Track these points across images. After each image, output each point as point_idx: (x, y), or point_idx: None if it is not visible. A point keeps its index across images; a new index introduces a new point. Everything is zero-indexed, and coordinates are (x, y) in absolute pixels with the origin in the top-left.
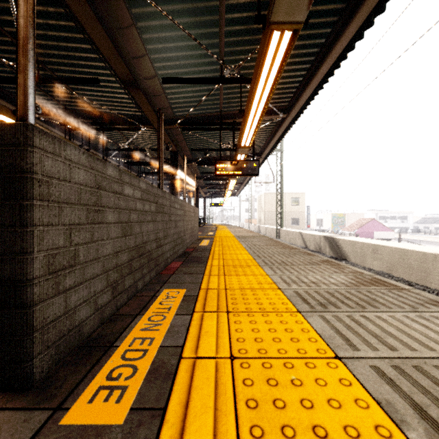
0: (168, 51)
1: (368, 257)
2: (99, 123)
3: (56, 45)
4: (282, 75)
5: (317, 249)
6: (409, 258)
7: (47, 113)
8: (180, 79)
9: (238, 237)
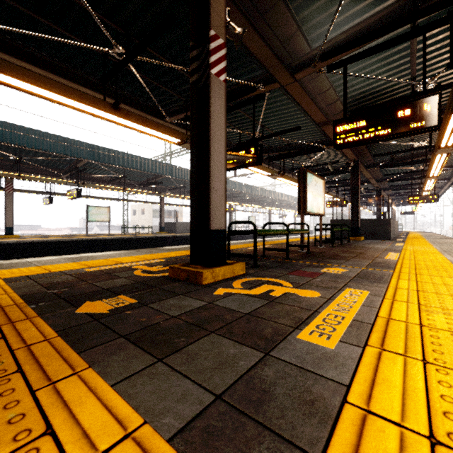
0: None
1: None
2: (344, 185)
3: None
4: (449, 158)
5: None
6: None
7: None
8: (392, 174)
9: (423, 236)
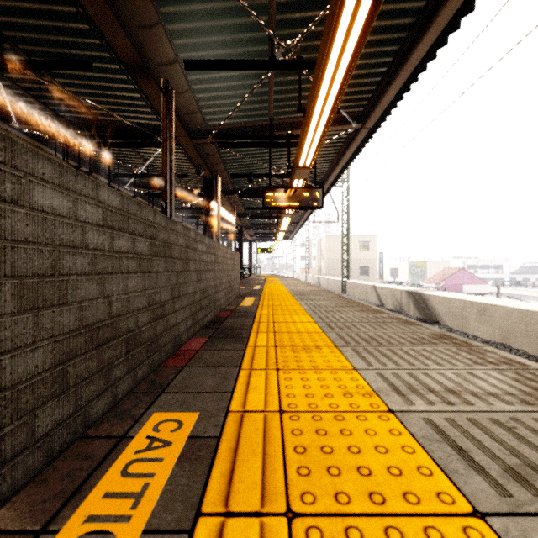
0: (192, 19)
1: (472, 320)
2: (103, 136)
3: (24, 8)
4: (359, 63)
5: (398, 308)
6: (535, 324)
7: (31, 122)
8: (211, 62)
9: (294, 293)
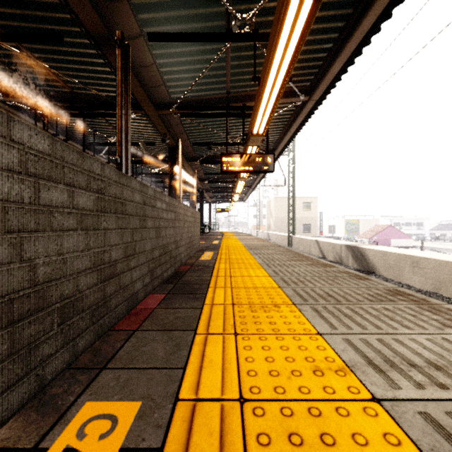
0: None
1: (405, 271)
2: (78, 107)
3: None
4: (308, 39)
5: (338, 259)
6: None
7: (14, 95)
8: (173, 34)
9: (248, 247)
